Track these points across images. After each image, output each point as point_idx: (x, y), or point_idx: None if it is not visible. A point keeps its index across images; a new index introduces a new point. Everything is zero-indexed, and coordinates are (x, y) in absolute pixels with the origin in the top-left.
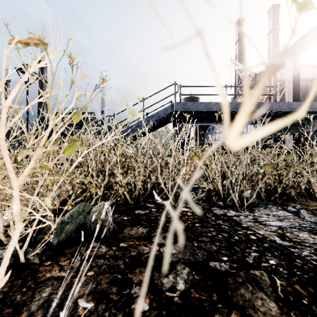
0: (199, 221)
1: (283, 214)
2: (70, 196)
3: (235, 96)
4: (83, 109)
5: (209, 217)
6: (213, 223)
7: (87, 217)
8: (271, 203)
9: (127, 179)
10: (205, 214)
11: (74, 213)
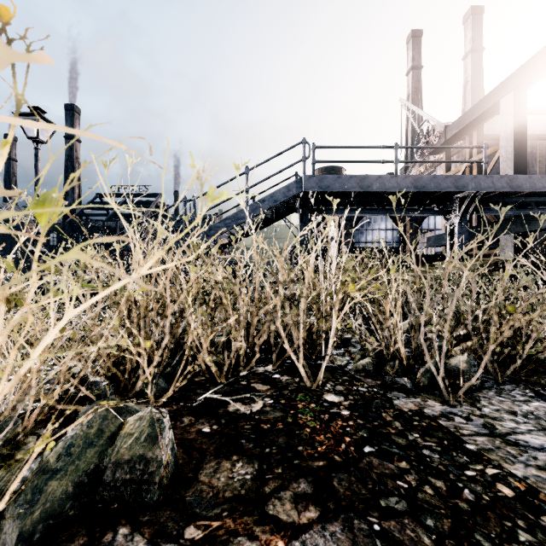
0: (370, 435)
1: (544, 410)
2: (86, 378)
3: (406, 166)
4: (67, 186)
5: (389, 421)
6: (402, 443)
7: (107, 451)
8: (507, 380)
9: (210, 337)
10: (378, 414)
11: (74, 441)
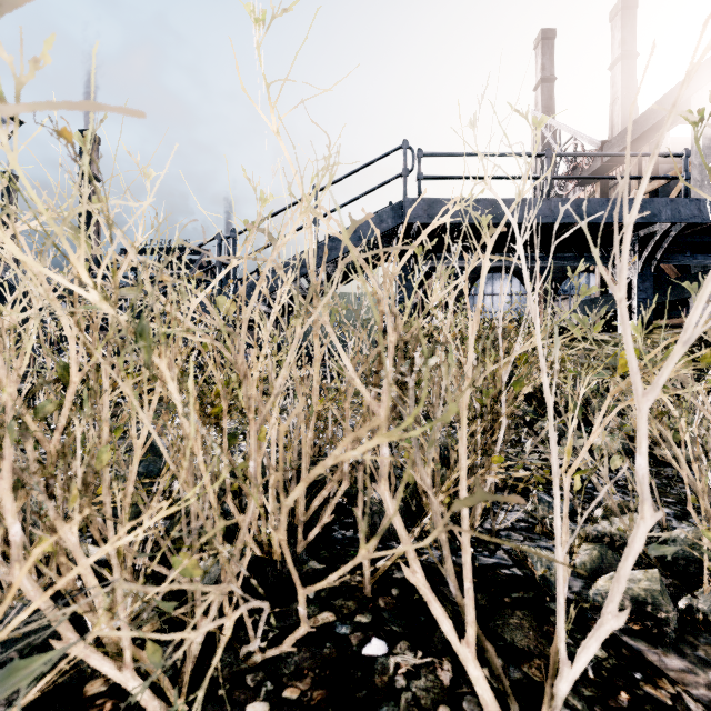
0: None
1: None
2: None
3: None
4: None
5: None
6: None
7: None
8: None
9: None
10: None
11: None
